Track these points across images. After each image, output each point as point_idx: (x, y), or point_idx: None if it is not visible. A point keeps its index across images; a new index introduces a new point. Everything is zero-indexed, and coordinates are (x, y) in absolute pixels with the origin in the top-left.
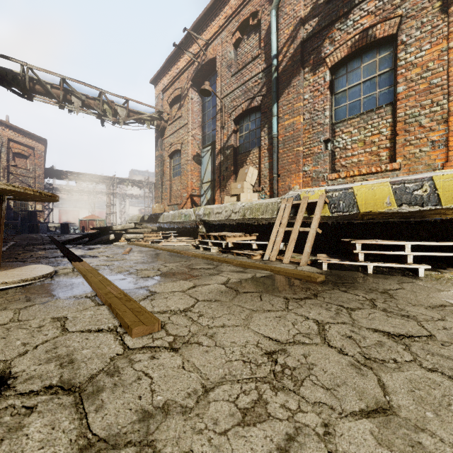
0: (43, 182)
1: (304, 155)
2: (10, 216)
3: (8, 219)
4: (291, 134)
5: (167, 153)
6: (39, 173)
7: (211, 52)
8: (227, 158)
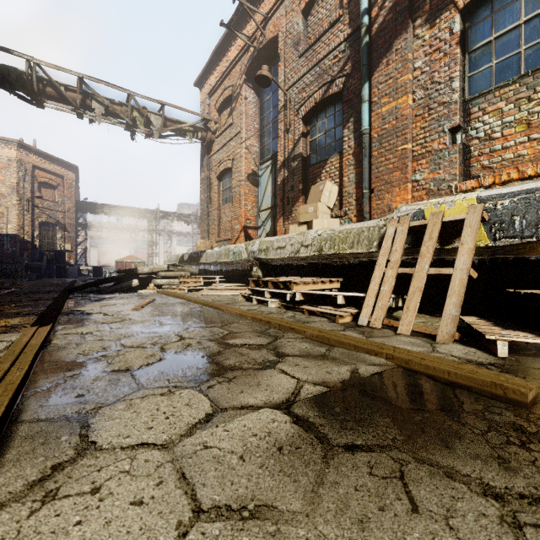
0: (74, 217)
1: (413, 156)
2: (35, 257)
3: (32, 261)
4: (393, 125)
5: (215, 174)
6: (69, 206)
7: (271, 30)
8: (293, 173)
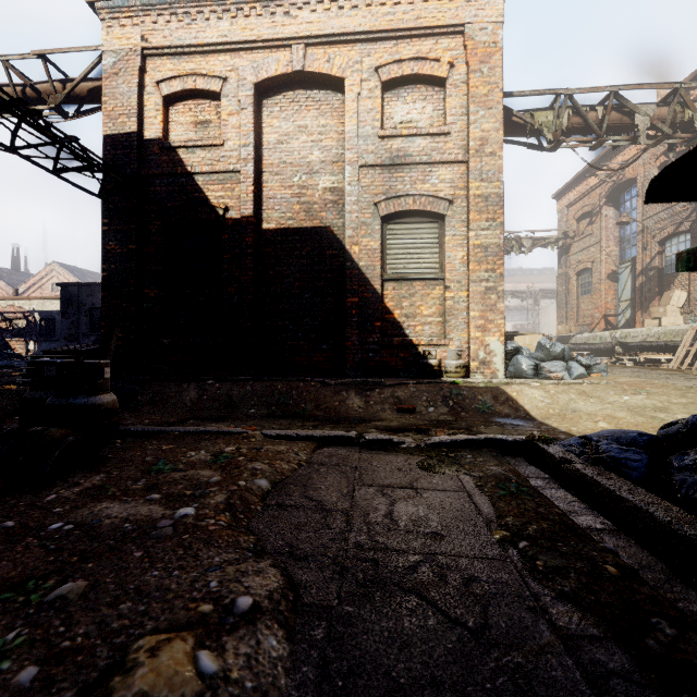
0: None
1: None
2: None
3: None
4: None
5: (573, 271)
6: None
7: (630, 172)
8: (650, 280)
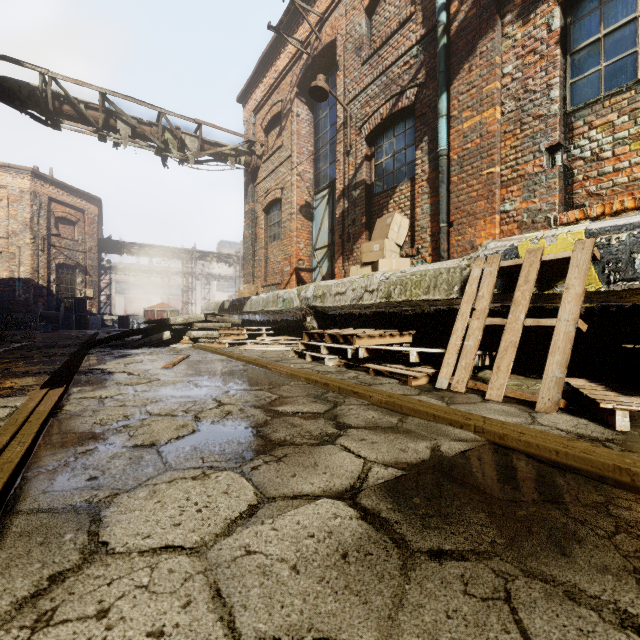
0: (96, 258)
1: (502, 181)
2: (51, 305)
3: (48, 310)
4: (477, 144)
5: (261, 206)
6: (90, 245)
7: (328, 33)
8: (355, 204)
